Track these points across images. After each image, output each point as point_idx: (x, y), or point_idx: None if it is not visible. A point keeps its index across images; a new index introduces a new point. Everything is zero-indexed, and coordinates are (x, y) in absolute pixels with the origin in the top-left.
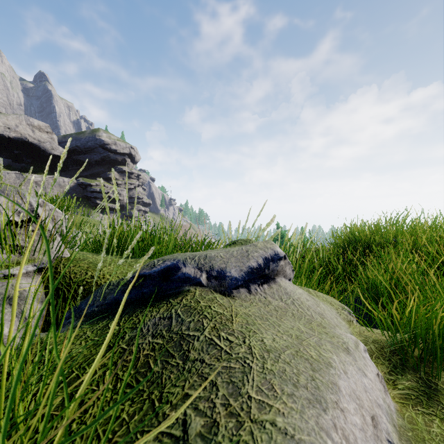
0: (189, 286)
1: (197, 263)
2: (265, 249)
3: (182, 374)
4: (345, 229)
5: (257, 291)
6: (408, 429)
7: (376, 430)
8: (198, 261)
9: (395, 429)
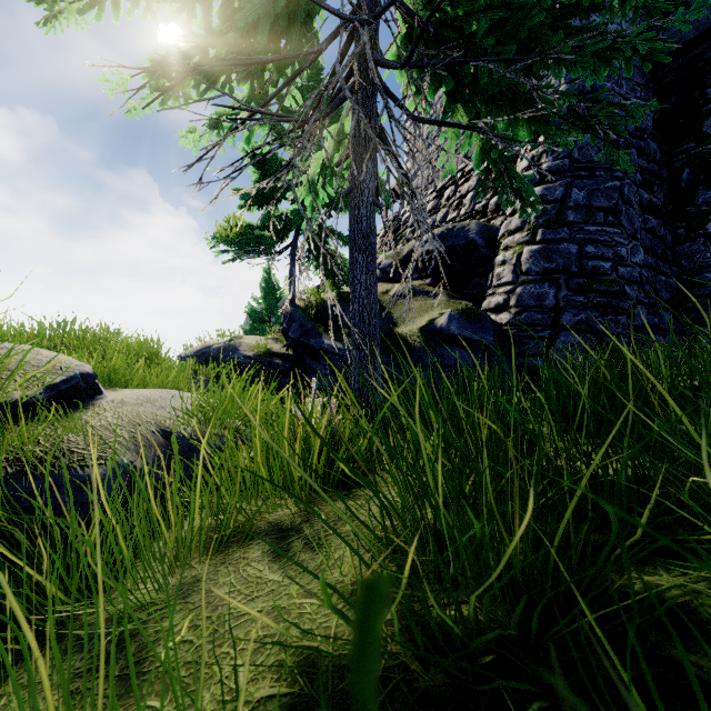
0: None
1: None
2: None
3: None
4: None
5: None
6: None
7: None
8: None
9: None
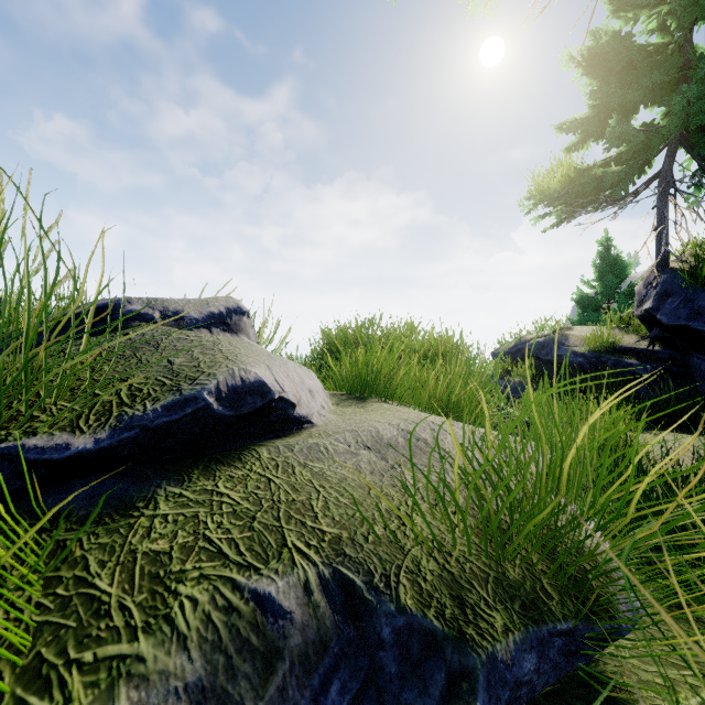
0: (140, 322)
1: (146, 303)
2: (227, 301)
3: (157, 352)
4: (324, 332)
5: (220, 334)
6: (337, 409)
7: (313, 398)
8: (148, 302)
9: (328, 407)
